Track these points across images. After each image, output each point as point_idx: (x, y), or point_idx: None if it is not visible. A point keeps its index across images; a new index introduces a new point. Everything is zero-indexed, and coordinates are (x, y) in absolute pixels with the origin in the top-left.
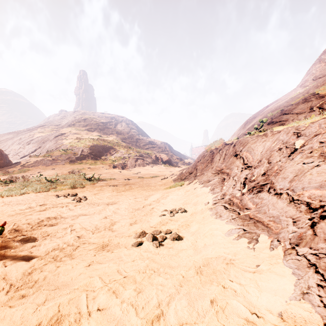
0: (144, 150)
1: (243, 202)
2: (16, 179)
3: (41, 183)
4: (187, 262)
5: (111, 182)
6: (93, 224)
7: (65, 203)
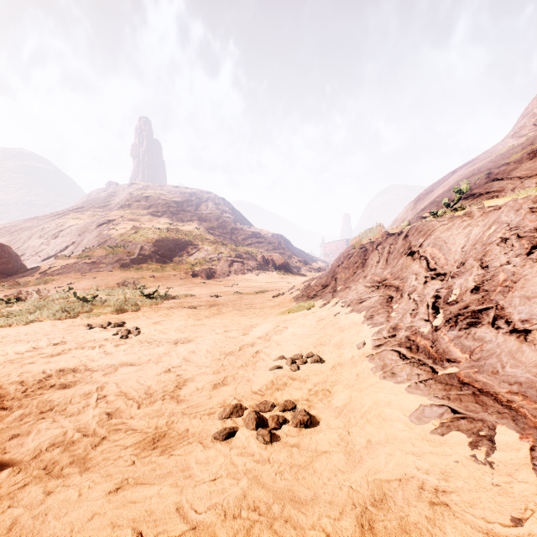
0: (244, 246)
1: (440, 347)
2: (27, 296)
3: (68, 303)
4: (335, 491)
5: (187, 301)
6: (144, 385)
7: (100, 340)
